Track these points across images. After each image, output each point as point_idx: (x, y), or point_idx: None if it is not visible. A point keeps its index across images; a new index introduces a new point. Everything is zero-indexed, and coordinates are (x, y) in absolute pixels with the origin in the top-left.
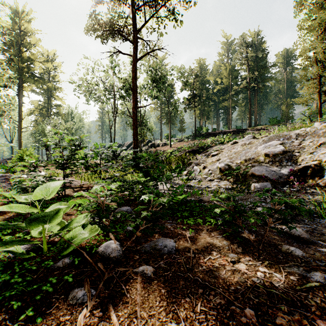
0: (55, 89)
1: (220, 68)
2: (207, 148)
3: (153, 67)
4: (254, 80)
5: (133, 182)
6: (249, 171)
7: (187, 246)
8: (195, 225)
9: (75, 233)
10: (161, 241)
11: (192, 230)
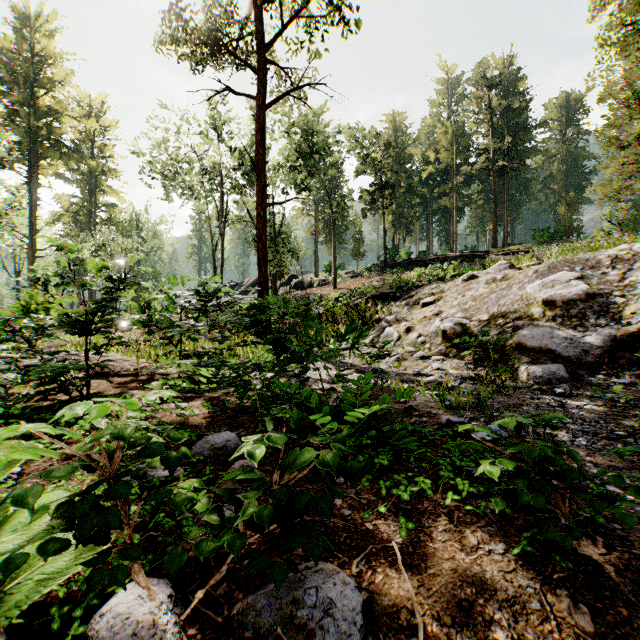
0: (105, 173)
1: (434, 130)
2: (411, 291)
3: (300, 126)
4: (504, 155)
5: (247, 366)
6: (510, 338)
7: (402, 598)
8: (412, 497)
9: (32, 551)
10: (314, 582)
11: (407, 523)
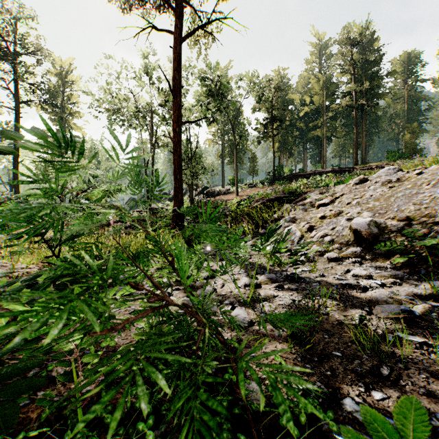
0: (72, 114)
1: (308, 81)
2: (300, 195)
3: (211, 73)
4: (363, 95)
5: None
6: None
7: None
8: None
9: None
10: None
11: None
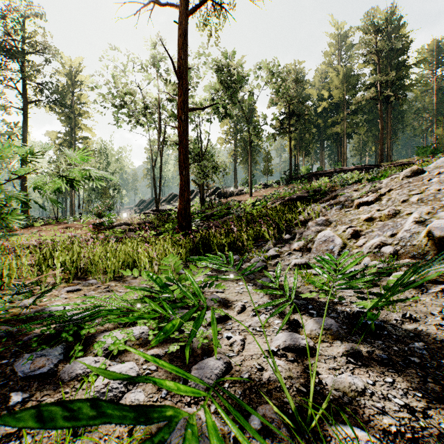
0: (81, 115)
1: (327, 74)
2: (326, 194)
3: (223, 64)
4: (389, 87)
5: None
6: None
7: None
8: None
9: None
10: None
11: None
